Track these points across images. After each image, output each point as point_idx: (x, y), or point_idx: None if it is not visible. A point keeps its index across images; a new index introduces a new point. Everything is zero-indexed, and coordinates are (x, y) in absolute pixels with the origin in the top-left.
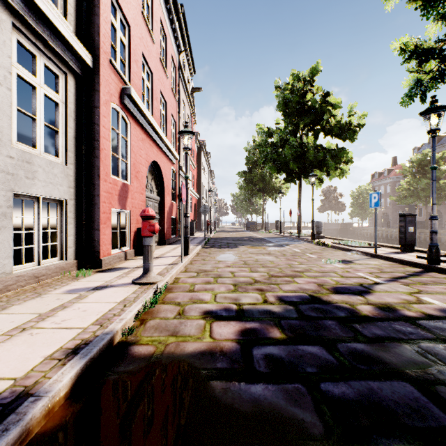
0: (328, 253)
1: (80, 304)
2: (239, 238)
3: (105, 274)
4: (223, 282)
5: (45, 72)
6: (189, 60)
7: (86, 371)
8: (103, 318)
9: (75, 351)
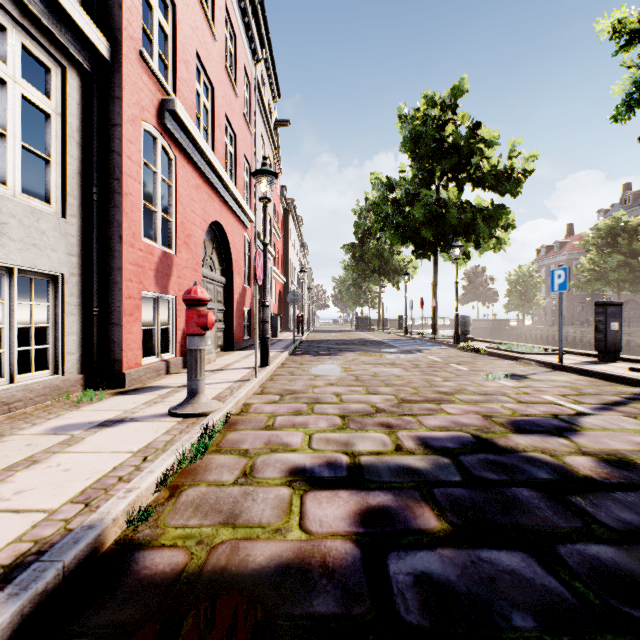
0: (485, 363)
1: (64, 456)
2: (345, 341)
3: (128, 397)
4: (323, 412)
5: (33, 67)
6: (271, 76)
7: (21, 629)
8: (96, 486)
9: (8, 574)
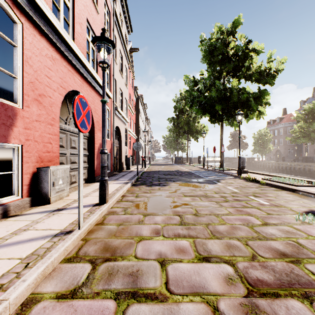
0: (274, 195)
1: None
2: (169, 172)
3: None
4: None
5: None
6: (126, 17)
7: None
8: None
9: None
